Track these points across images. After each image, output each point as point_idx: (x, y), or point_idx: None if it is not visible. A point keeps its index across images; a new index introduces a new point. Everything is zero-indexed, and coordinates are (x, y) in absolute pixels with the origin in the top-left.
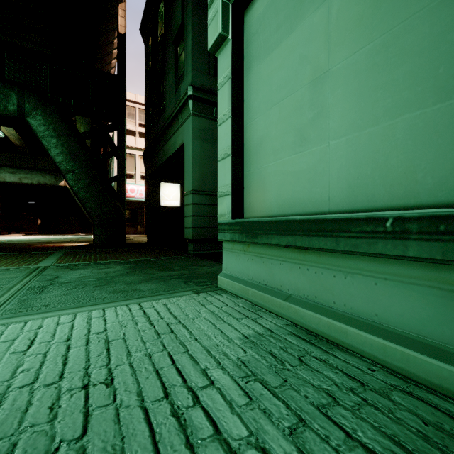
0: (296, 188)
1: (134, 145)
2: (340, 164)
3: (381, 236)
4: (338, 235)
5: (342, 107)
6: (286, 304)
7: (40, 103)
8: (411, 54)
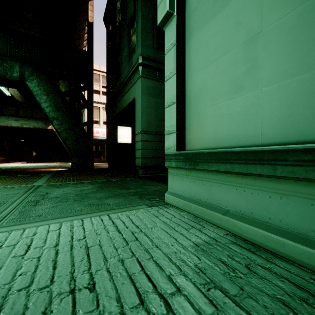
0: (231, 126)
1: (99, 101)
2: (272, 105)
3: None
4: (275, 163)
5: (274, 59)
6: (225, 218)
7: (34, 71)
8: None
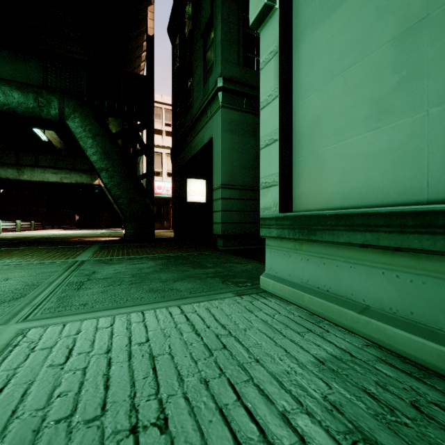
0: (370, 173)
1: (161, 144)
2: None
3: None
4: None
5: None
6: (363, 318)
7: (77, 107)
8: None
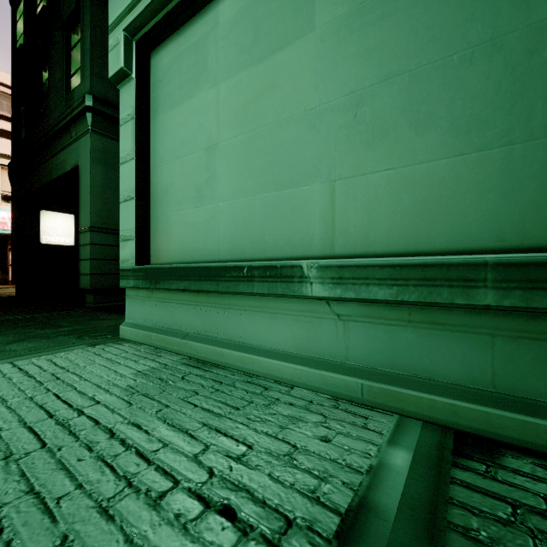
0: (195, 238)
1: None
2: (225, 222)
3: (242, 280)
4: (219, 279)
5: (226, 177)
6: (184, 342)
7: None
8: (263, 153)
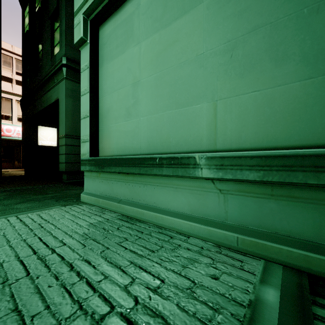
0: (126, 140)
1: (10, 91)
2: (144, 130)
3: (155, 166)
4: (140, 166)
5: (145, 101)
6: (119, 205)
7: None
8: (169, 85)
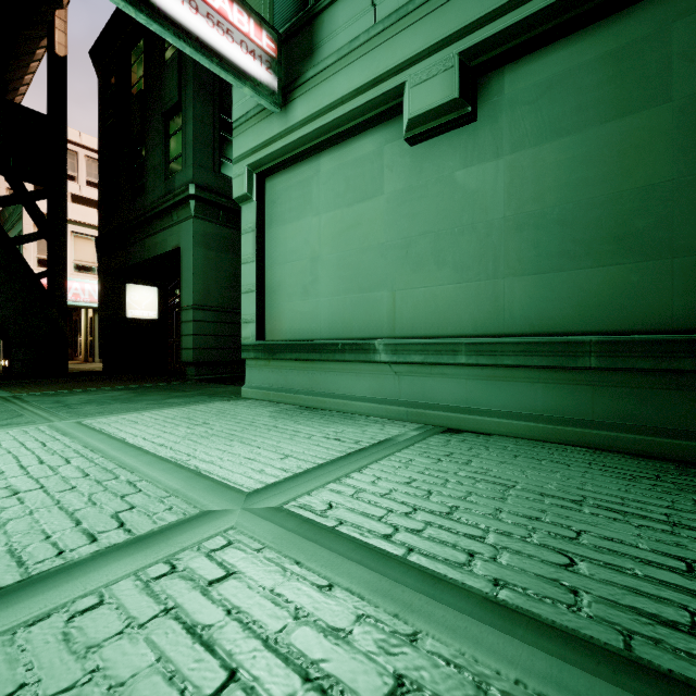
0: (302, 322)
1: None
2: (325, 312)
3: (337, 352)
4: (322, 352)
5: (326, 281)
6: (296, 396)
7: None
8: (351, 268)
